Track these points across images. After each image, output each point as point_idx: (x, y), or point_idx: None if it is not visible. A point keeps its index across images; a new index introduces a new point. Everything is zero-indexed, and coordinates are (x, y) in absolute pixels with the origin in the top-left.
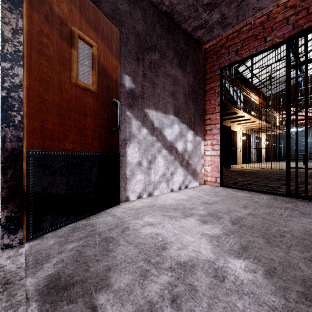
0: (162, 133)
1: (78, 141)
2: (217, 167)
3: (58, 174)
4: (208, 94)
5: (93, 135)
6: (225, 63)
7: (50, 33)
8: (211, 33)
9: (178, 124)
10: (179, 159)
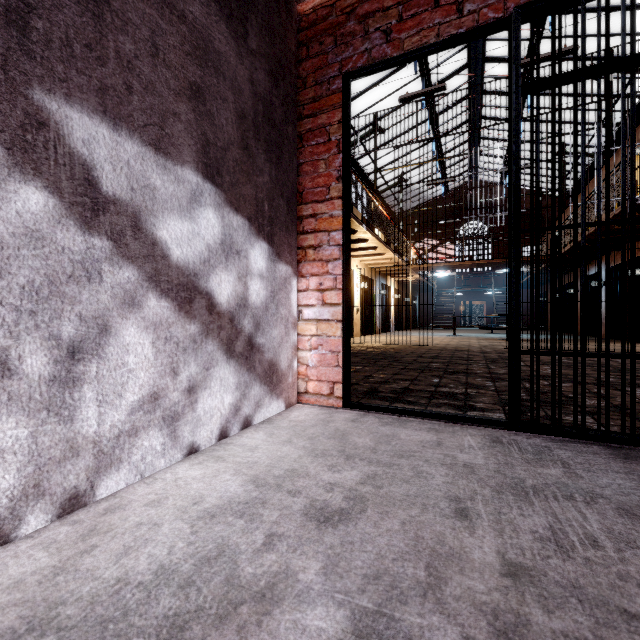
0: (146, 230)
1: None
2: (336, 353)
3: None
4: (311, 145)
5: None
6: (358, 62)
7: None
8: None
9: (218, 210)
10: (222, 332)
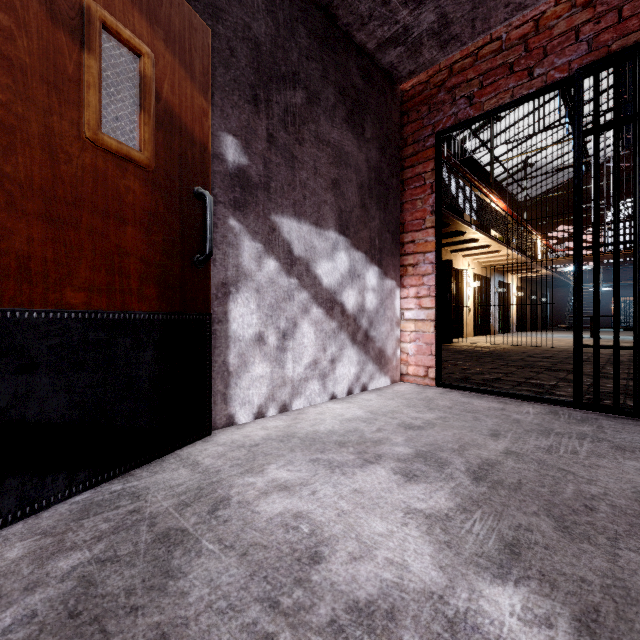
0: (311, 271)
1: (102, 286)
2: (429, 345)
3: (43, 370)
4: (411, 188)
5: (143, 271)
6: (447, 123)
7: (19, 2)
8: (417, 57)
9: (347, 251)
10: (349, 327)
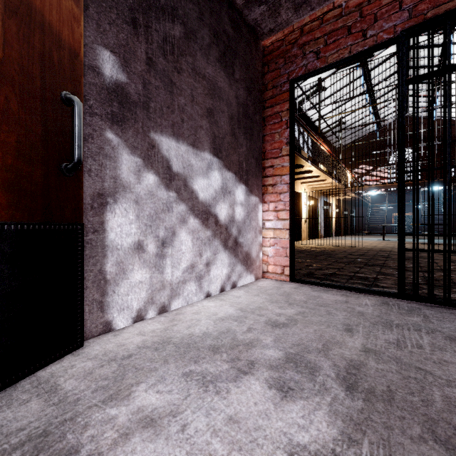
0: (189, 186)
1: None
2: (285, 248)
3: None
4: (270, 124)
5: None
6: (299, 72)
7: None
8: (276, 17)
9: (220, 171)
10: (221, 235)
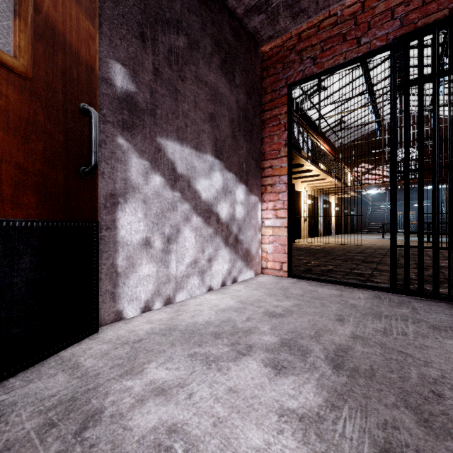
0: (192, 186)
1: None
2: (283, 245)
3: None
4: (269, 126)
5: (18, 178)
6: (297, 77)
7: None
8: (275, 25)
9: (221, 172)
10: (223, 233)
